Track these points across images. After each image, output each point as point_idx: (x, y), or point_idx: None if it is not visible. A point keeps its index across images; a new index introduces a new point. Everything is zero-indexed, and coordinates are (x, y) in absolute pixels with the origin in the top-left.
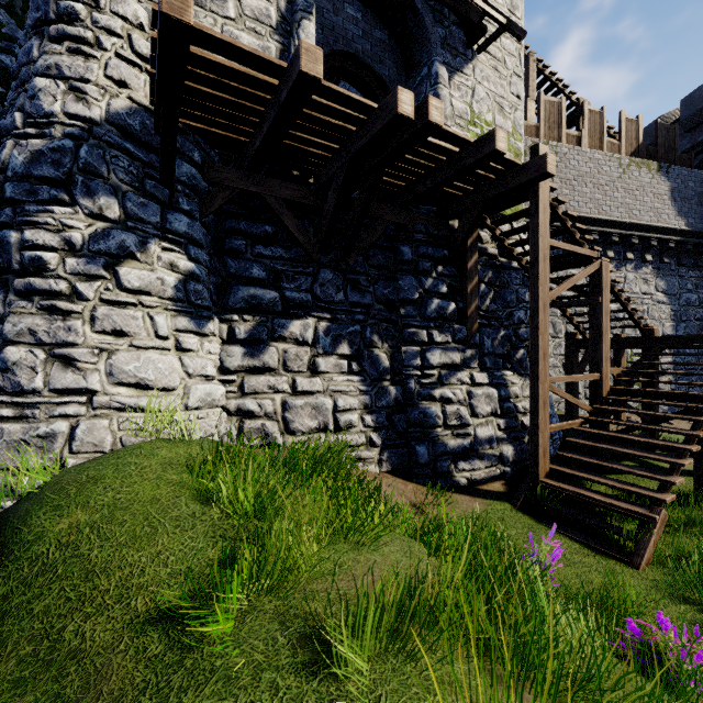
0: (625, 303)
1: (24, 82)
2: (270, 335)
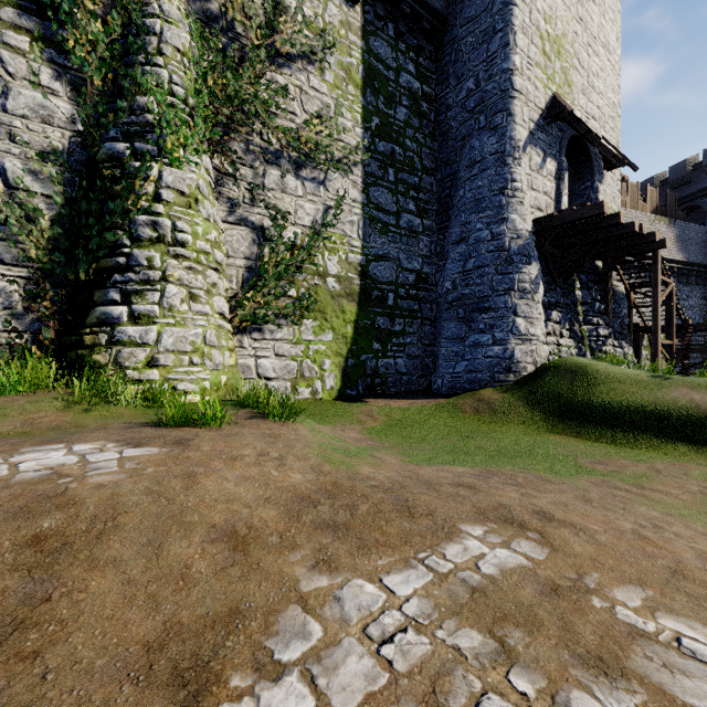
0: (678, 306)
1: (500, 214)
2: (546, 318)
